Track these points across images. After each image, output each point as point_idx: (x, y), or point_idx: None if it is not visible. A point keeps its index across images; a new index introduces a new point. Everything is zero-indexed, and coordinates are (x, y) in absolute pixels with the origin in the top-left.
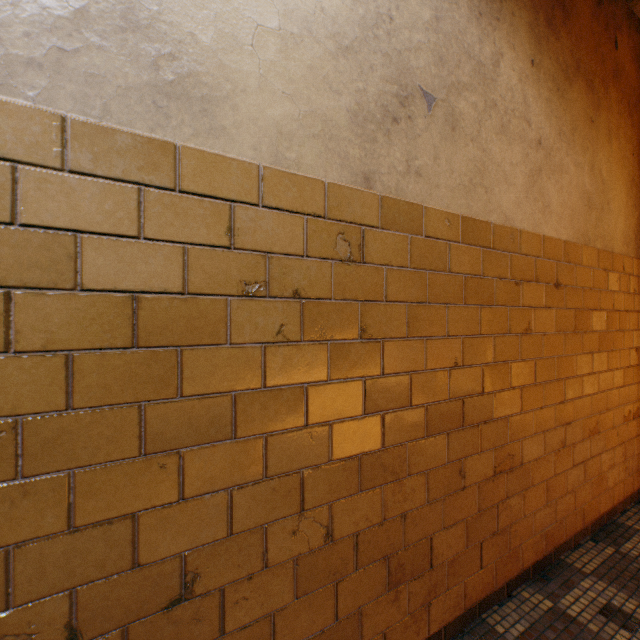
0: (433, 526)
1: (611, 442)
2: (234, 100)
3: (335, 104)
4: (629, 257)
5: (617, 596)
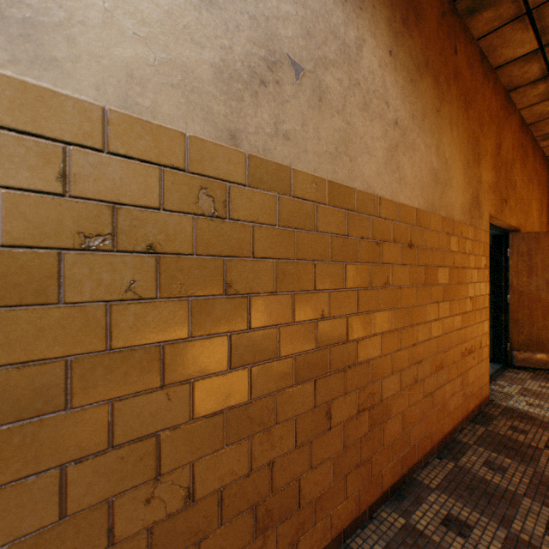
0: (301, 468)
1: (452, 374)
2: (69, 30)
3: (197, 56)
4: (465, 224)
5: (455, 506)
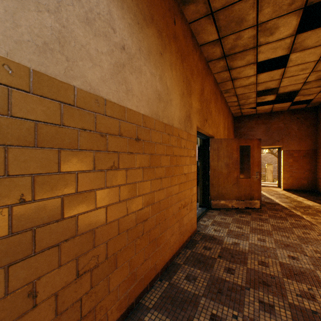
0: None
1: (172, 222)
2: None
3: None
4: (182, 130)
5: (161, 319)
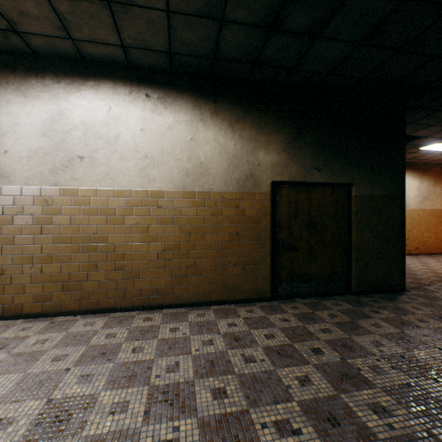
0: (426, 242)
1: None
2: (409, 205)
3: (417, 202)
4: None
5: None
